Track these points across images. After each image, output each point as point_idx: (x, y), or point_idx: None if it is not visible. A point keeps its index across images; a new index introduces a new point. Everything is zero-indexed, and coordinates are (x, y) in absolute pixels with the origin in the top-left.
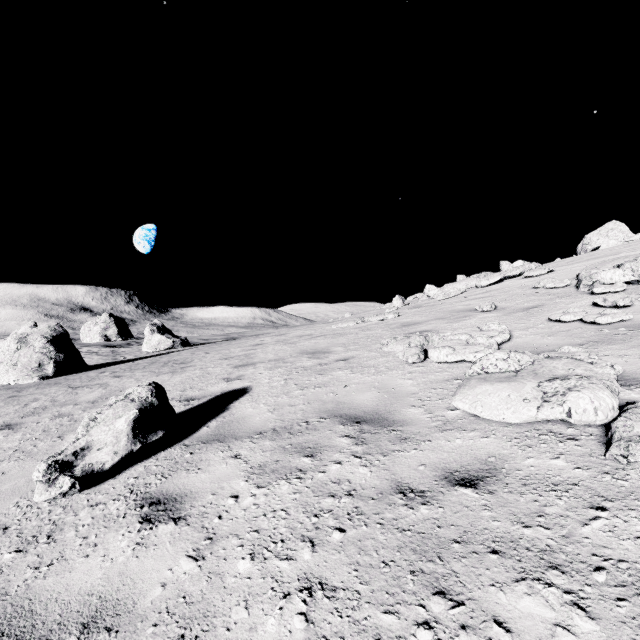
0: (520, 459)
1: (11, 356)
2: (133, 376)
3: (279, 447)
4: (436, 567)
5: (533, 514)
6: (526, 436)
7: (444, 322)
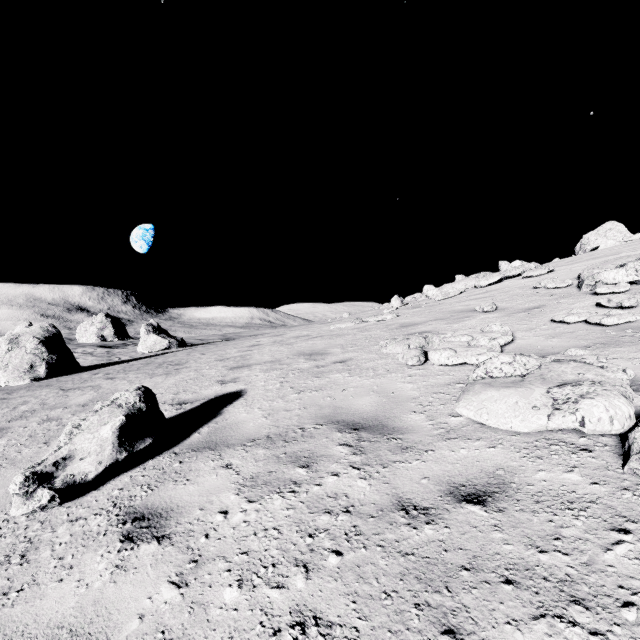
0: (531, 472)
1: (2, 357)
2: (126, 378)
3: (273, 456)
4: (444, 599)
5: (549, 537)
6: (536, 446)
7: (444, 323)
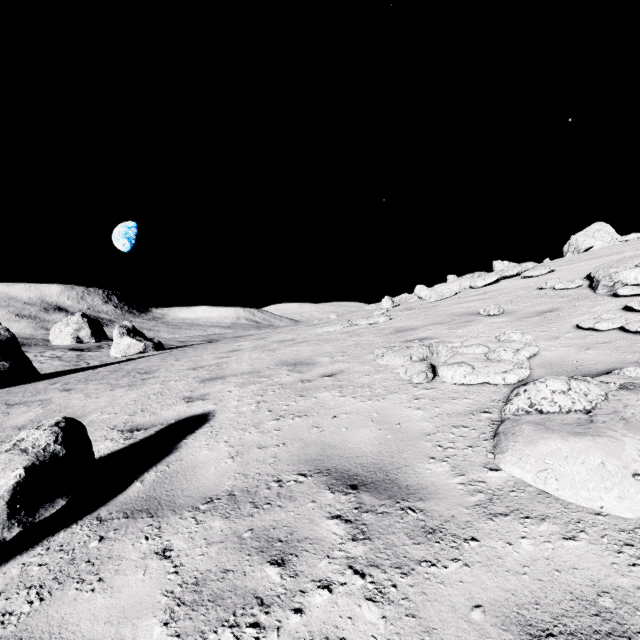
0: None
1: None
2: (84, 390)
3: (233, 535)
4: None
5: None
6: None
7: (445, 328)
